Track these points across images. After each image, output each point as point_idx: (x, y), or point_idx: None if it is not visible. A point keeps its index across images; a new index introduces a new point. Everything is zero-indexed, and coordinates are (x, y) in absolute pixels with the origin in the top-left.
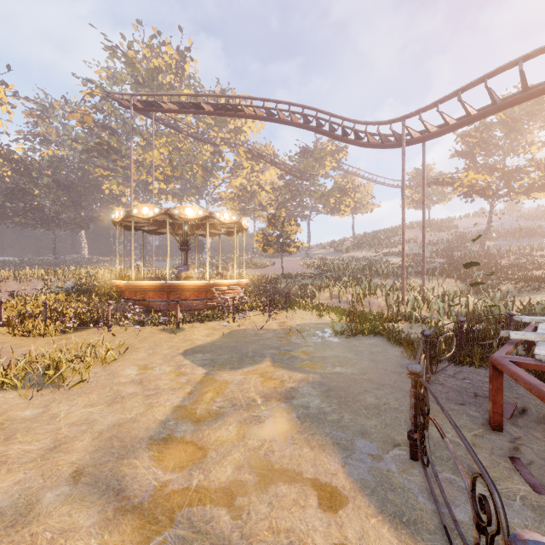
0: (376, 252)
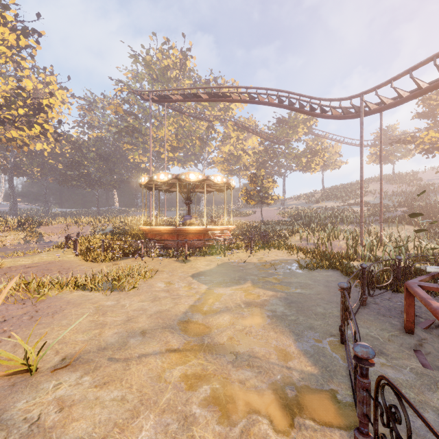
0: (343, 202)
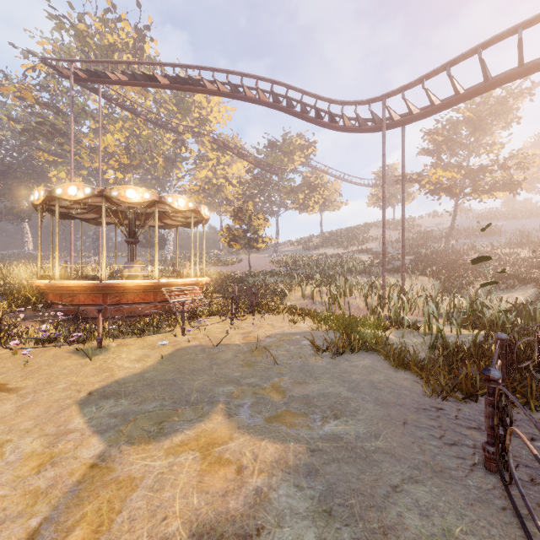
0: (345, 249)
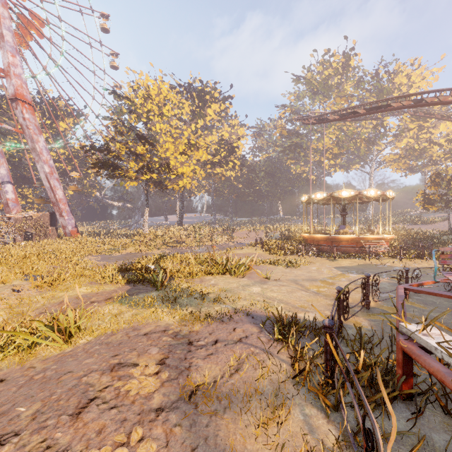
0: None
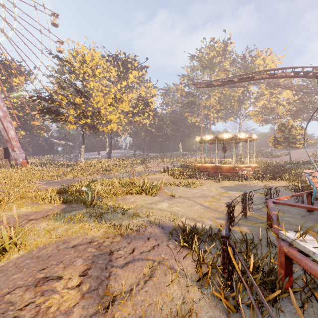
0: None
